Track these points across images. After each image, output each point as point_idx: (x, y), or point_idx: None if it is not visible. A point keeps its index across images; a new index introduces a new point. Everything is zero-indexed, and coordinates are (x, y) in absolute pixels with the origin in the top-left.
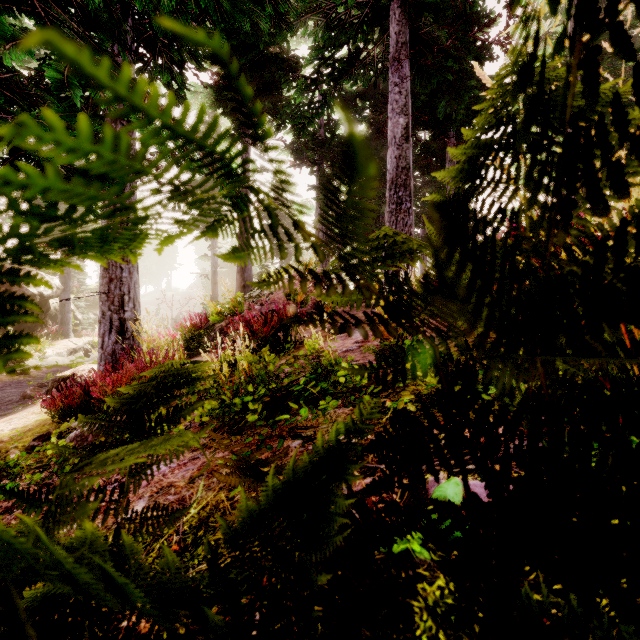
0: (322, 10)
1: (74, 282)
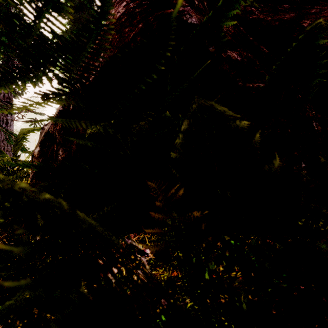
0: None
1: None
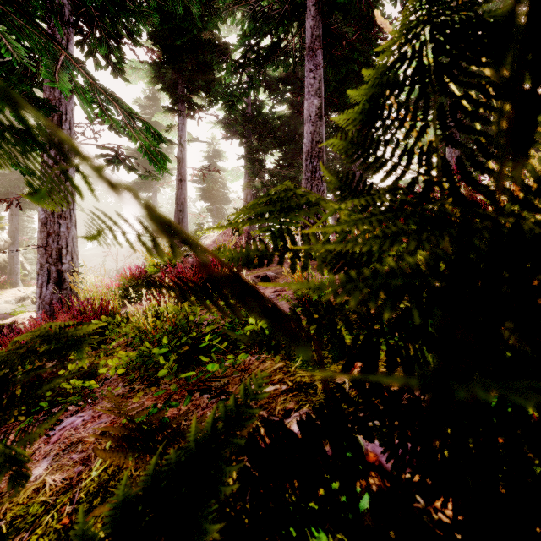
0: (248, 3)
1: (23, 236)
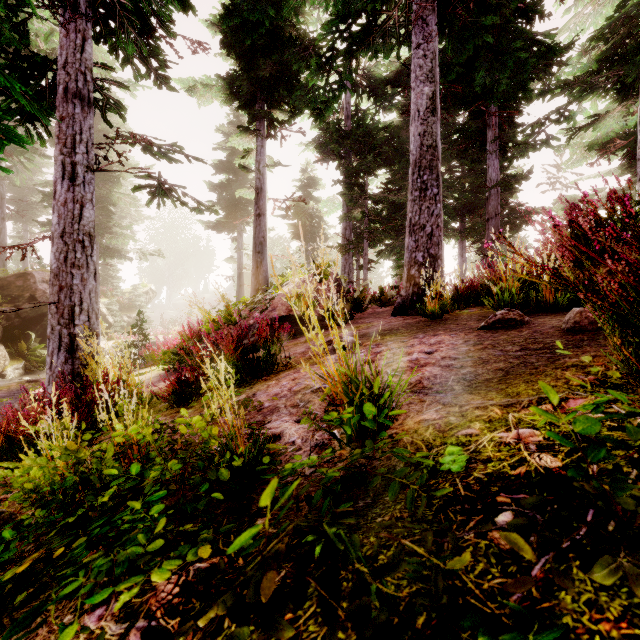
0: None
1: (109, 286)
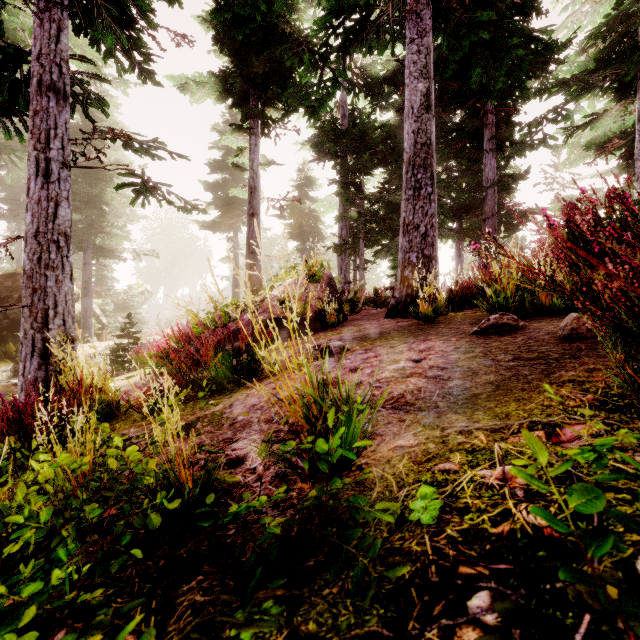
0: None
1: (103, 286)
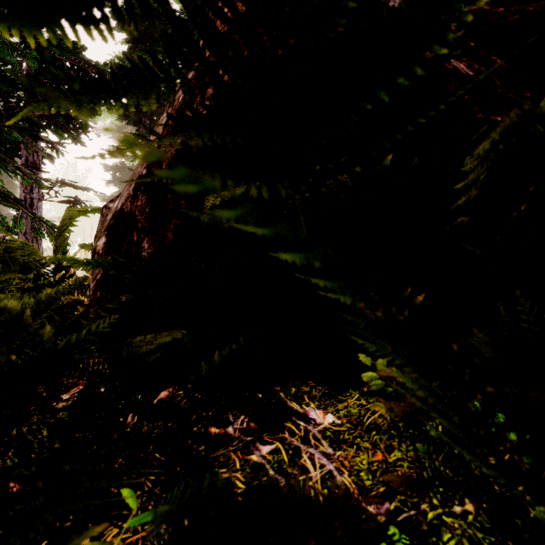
0: None
1: None
